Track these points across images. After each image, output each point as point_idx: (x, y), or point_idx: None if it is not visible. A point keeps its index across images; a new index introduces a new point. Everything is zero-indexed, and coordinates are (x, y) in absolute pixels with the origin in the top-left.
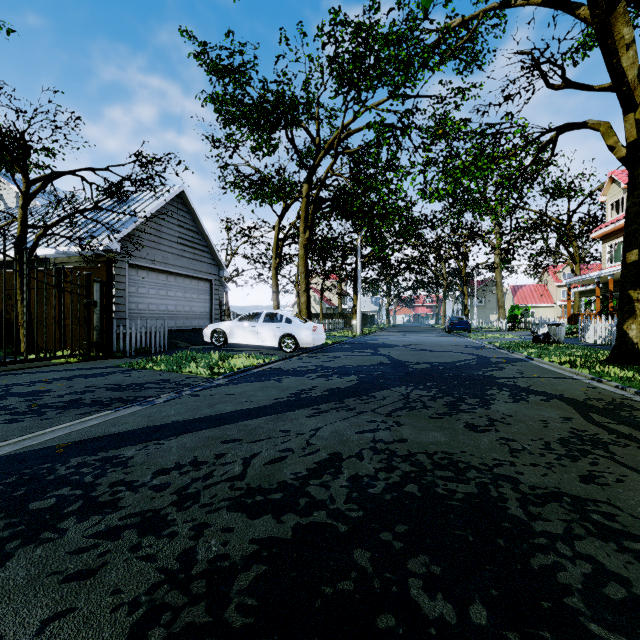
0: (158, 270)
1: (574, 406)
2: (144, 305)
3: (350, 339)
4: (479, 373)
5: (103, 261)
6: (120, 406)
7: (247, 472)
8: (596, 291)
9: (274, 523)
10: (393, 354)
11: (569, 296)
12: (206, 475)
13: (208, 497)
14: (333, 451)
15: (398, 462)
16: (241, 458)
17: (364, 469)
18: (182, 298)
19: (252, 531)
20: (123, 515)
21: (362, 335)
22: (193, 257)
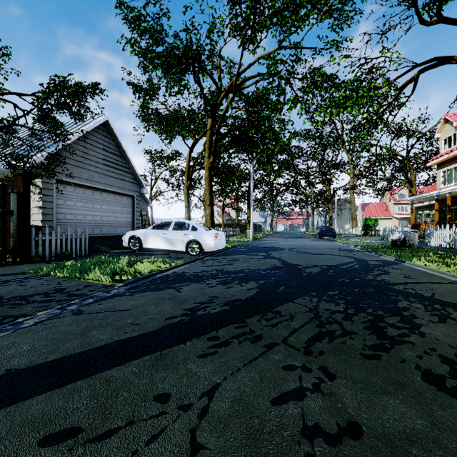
0: (85, 186)
1: None
2: (71, 215)
3: (245, 243)
4: (370, 278)
5: (20, 173)
6: None
7: None
8: (436, 206)
9: None
10: (283, 257)
11: (412, 210)
12: None
13: None
14: None
15: None
16: None
17: None
18: (107, 210)
19: None
20: None
21: (254, 240)
22: (117, 176)
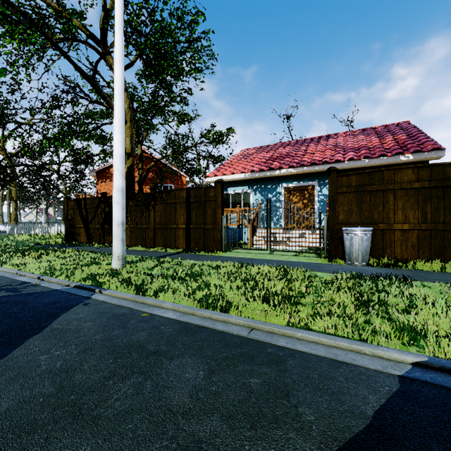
0: None
1: None
2: None
3: None
4: None
5: None
6: None
7: None
8: None
9: None
10: None
11: None
12: None
13: None
14: None
15: None
16: None
17: None
18: None
19: None
20: None
21: None
22: None
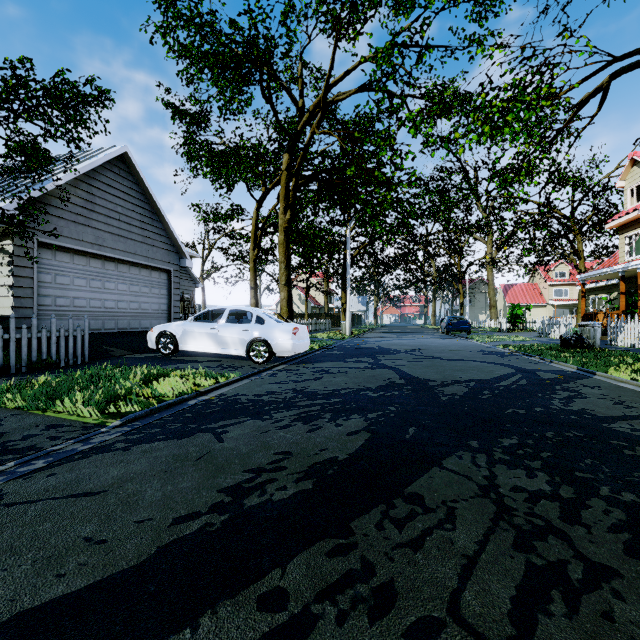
0: (89, 254)
1: None
2: (66, 300)
3: (339, 342)
4: (559, 406)
5: None
6: None
7: None
8: (620, 287)
9: None
10: (401, 365)
11: (583, 293)
12: None
13: None
14: None
15: None
16: None
17: None
18: (127, 292)
19: None
20: None
21: (352, 337)
22: (143, 240)
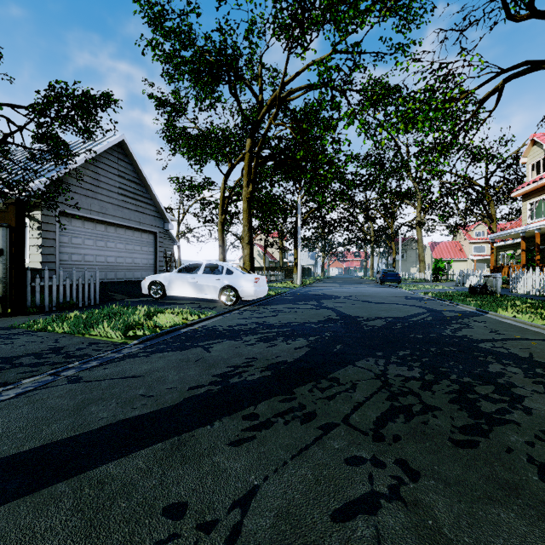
0: (96, 220)
1: None
2: (79, 256)
3: (291, 290)
4: (448, 333)
5: (12, 203)
6: None
7: None
8: (522, 245)
9: None
10: (338, 307)
11: (492, 250)
12: None
13: None
14: None
15: None
16: None
17: None
18: (123, 249)
19: None
20: None
21: (302, 286)
22: (135, 209)
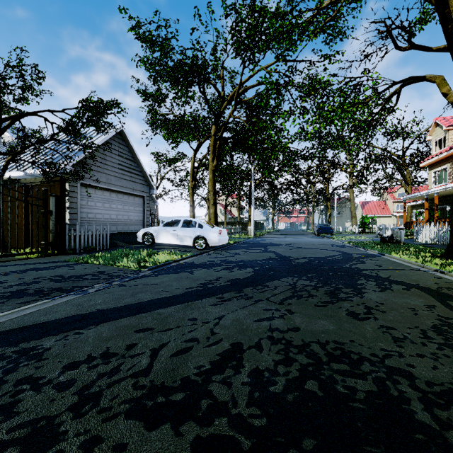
0: (103, 188)
1: (432, 294)
2: (92, 214)
3: (246, 240)
4: (347, 266)
5: (57, 180)
6: (57, 295)
7: (153, 366)
8: (425, 205)
9: (172, 436)
10: (279, 251)
11: (405, 208)
12: (113, 369)
13: (109, 398)
14: (234, 341)
15: (295, 353)
16: (150, 349)
17: (264, 362)
18: (122, 209)
19: (146, 449)
20: (13, 425)
21: (255, 237)
22: (130, 179)
